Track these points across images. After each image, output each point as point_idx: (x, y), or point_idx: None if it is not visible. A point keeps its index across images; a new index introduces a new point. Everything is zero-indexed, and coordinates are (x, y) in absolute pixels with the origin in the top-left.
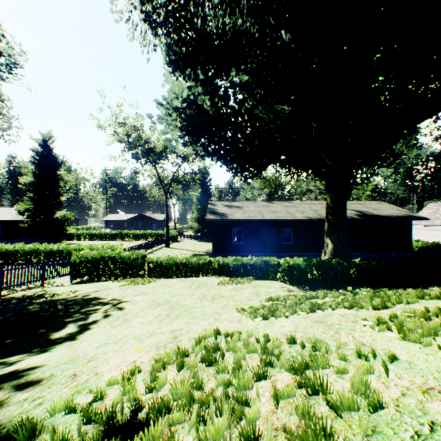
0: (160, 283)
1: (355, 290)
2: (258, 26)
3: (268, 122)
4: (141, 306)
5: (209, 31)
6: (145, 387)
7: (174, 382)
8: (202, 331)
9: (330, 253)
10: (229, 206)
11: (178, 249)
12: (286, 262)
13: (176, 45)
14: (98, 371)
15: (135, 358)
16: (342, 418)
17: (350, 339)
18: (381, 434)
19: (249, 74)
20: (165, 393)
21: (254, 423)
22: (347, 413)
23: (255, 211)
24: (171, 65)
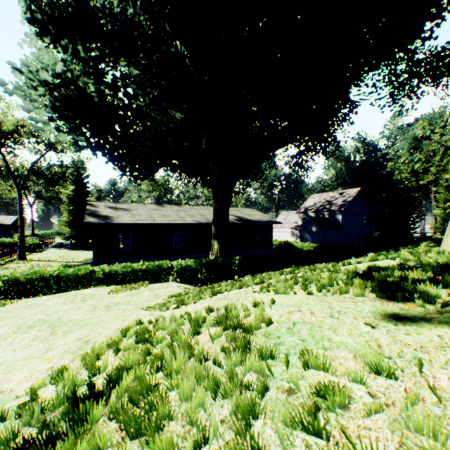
0: (23, 304)
1: (240, 278)
2: (151, 23)
3: (161, 125)
4: (1, 334)
5: (92, 4)
6: (88, 373)
7: (124, 356)
8: (117, 330)
9: (217, 253)
10: (115, 208)
11: (40, 261)
12: (179, 264)
13: (45, 3)
14: (3, 390)
15: (50, 365)
16: (253, 335)
17: (247, 301)
18: (273, 334)
19: (141, 69)
20: (110, 372)
21: (204, 351)
22: (255, 333)
23: (145, 215)
24: (35, 23)
